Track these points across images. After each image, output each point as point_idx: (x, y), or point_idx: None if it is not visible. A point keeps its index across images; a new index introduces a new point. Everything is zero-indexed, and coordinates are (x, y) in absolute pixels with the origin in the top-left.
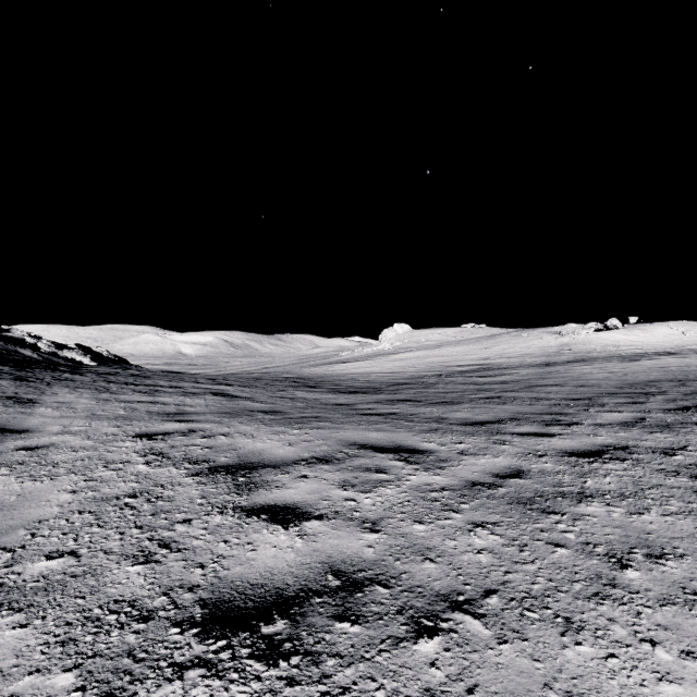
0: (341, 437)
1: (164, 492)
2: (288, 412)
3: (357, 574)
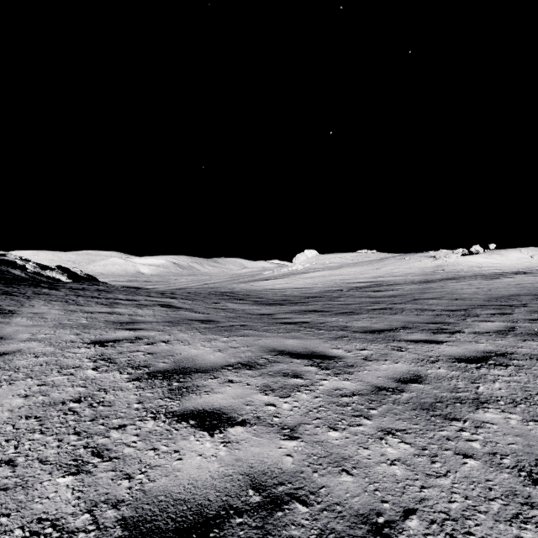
0: (263, 344)
1: (106, 397)
2: (219, 321)
3: (277, 488)
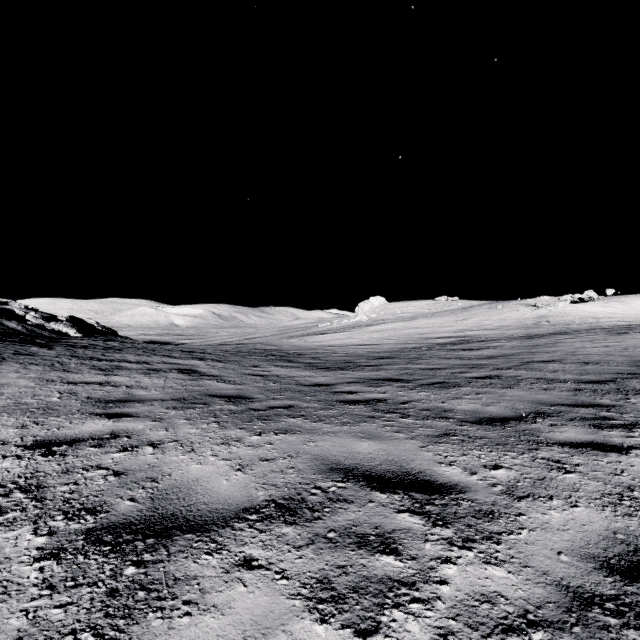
0: (317, 451)
1: None
2: (255, 397)
3: None
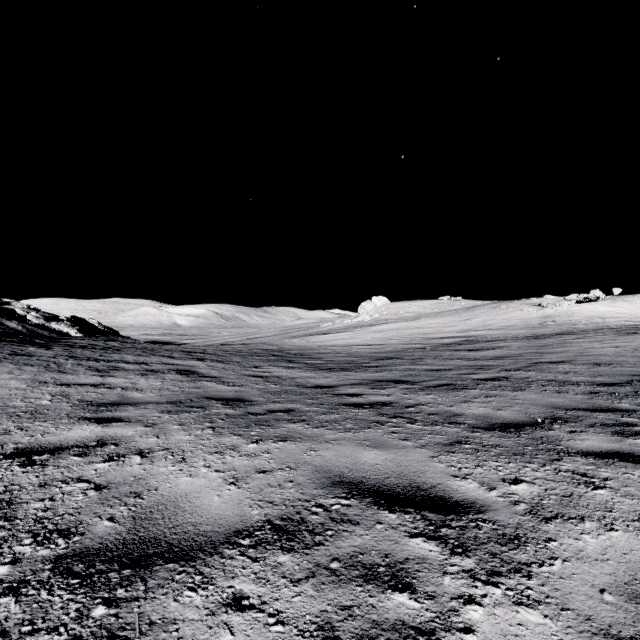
0: (319, 461)
1: None
2: (254, 400)
3: None
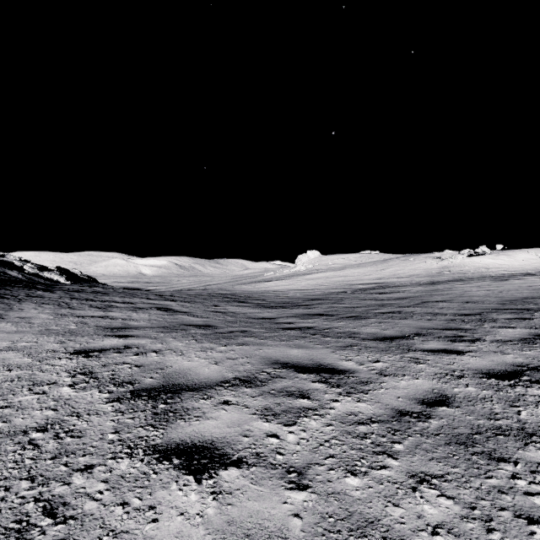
0: (264, 354)
1: (77, 424)
2: (218, 326)
3: None
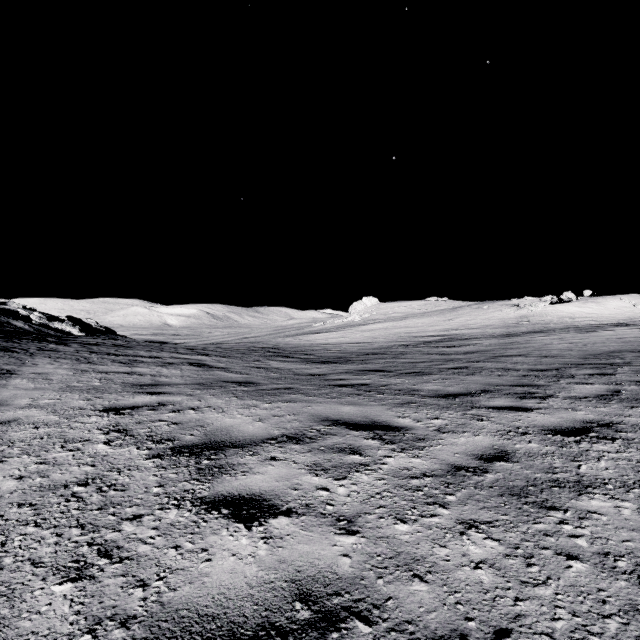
0: (313, 411)
1: (119, 479)
2: (261, 383)
3: (331, 600)
